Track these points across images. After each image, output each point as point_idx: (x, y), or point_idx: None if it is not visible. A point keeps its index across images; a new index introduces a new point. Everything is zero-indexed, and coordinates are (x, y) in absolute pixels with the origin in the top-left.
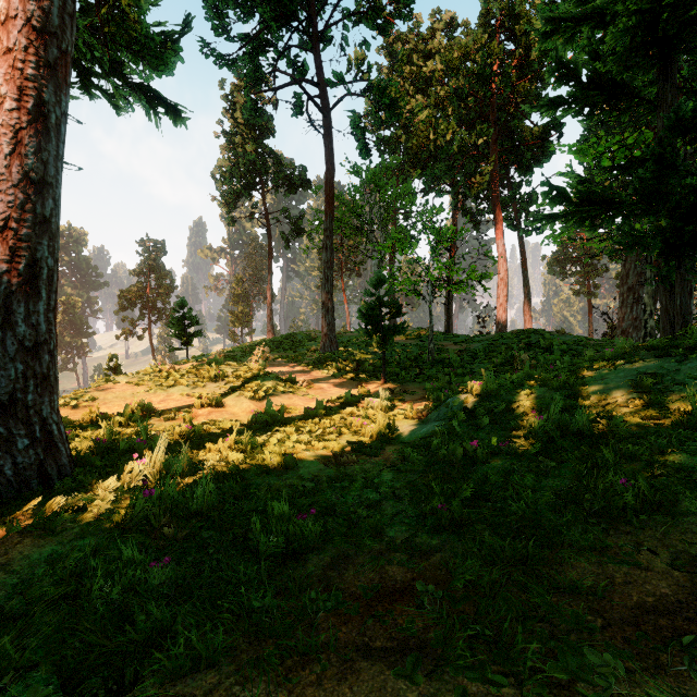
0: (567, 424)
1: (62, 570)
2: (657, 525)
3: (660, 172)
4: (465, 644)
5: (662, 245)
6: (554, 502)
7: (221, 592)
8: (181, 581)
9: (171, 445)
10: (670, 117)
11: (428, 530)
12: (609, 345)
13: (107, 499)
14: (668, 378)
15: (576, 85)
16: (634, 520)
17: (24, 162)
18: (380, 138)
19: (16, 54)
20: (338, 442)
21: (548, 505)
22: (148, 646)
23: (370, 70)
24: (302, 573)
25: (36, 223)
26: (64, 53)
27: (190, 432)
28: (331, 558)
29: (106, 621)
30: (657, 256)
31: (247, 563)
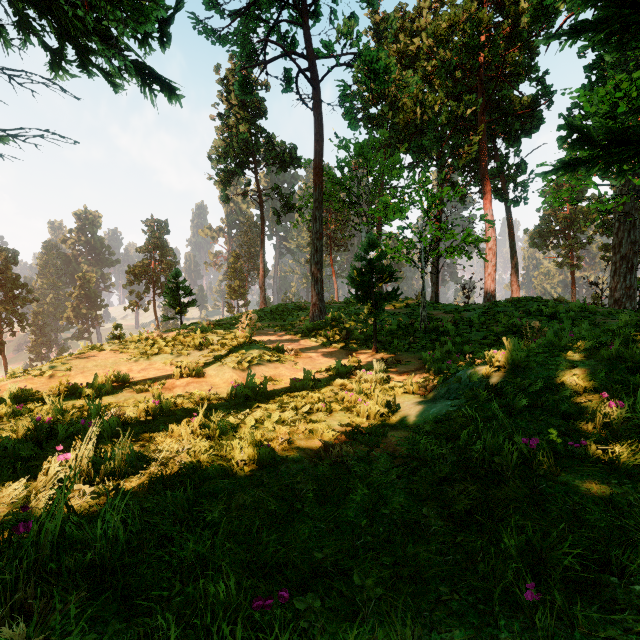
0: None
1: None
2: None
3: None
4: None
5: None
6: None
7: None
8: None
9: (128, 426)
10: None
11: None
12: (620, 313)
13: None
14: None
15: (605, 6)
16: None
17: None
18: (367, 116)
19: None
20: (327, 423)
21: None
22: None
23: (359, 39)
24: None
25: None
26: None
27: (156, 408)
28: None
29: None
30: None
31: None
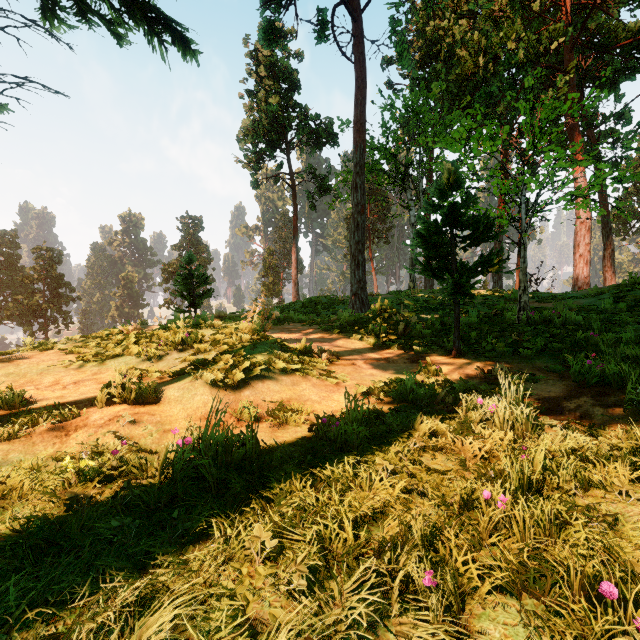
0: None
1: None
2: None
3: None
4: None
5: None
6: None
7: None
8: None
9: None
10: None
11: None
12: None
13: None
14: None
15: None
16: None
17: None
18: (415, 78)
19: None
20: None
21: None
22: None
23: None
24: None
25: None
26: None
27: None
28: None
29: None
30: None
31: None
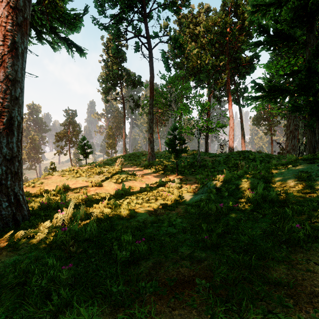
0: (266, 195)
1: (19, 269)
2: (316, 248)
3: (309, 75)
4: (222, 314)
5: (310, 110)
6: (262, 235)
7: (97, 282)
8: (77, 275)
9: (77, 205)
10: (313, 49)
11: (200, 249)
12: (282, 158)
13: (44, 232)
14: (313, 173)
15: (267, 35)
16: (304, 245)
17: (6, 70)
18: (175, 62)
19: (2, 19)
20: (155, 204)
21: (259, 237)
22: (58, 312)
23: (170, 30)
24: (138, 271)
25: (12, 100)
26: (26, 19)
27: (86, 199)
28: (152, 263)
29: (38, 298)
30: (307, 115)
31: (111, 266)
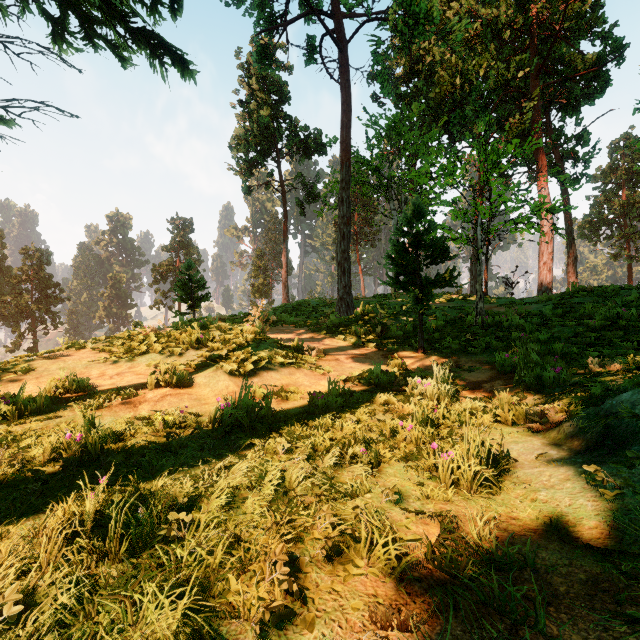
0: None
1: None
2: None
3: None
4: None
5: None
6: None
7: None
8: None
9: None
10: None
11: None
12: None
13: None
14: None
15: None
16: None
17: None
18: (399, 94)
19: None
20: (376, 499)
21: None
22: None
23: None
24: None
25: None
26: None
27: (71, 450)
28: None
29: None
30: None
31: None
